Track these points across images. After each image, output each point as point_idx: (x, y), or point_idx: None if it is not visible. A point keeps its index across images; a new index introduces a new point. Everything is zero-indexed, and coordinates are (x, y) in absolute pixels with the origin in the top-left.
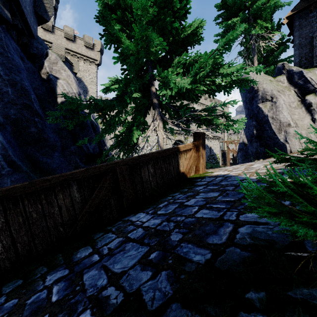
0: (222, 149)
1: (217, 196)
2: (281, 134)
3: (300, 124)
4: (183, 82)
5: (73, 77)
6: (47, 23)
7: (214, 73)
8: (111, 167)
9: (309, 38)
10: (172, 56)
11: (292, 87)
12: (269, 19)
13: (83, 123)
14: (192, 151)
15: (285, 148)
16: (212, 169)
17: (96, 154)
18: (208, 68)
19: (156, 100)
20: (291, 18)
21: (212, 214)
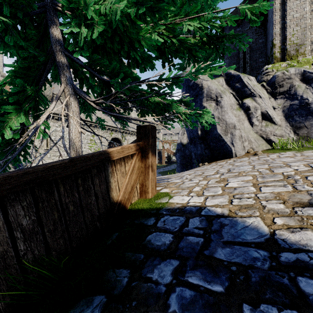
0: (158, 149)
1: None
2: (228, 136)
3: (241, 126)
4: None
5: None
6: None
7: None
8: None
9: (237, 50)
10: None
11: (230, 90)
12: None
13: None
14: (136, 159)
15: (231, 151)
16: (165, 185)
17: None
18: None
19: (65, 57)
20: (223, 28)
21: None
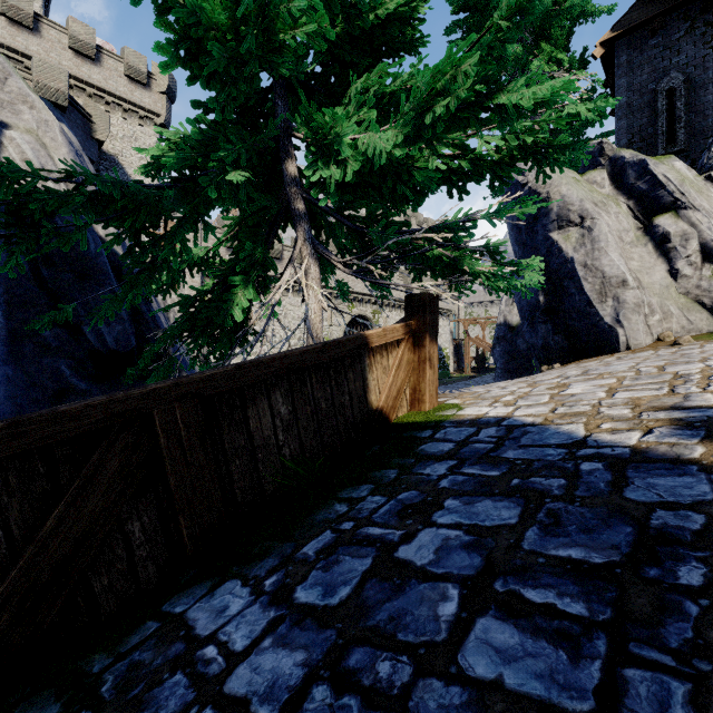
0: (455, 338)
1: (520, 528)
2: (606, 305)
3: (646, 281)
4: (382, 138)
5: (61, 129)
6: (18, 5)
7: (475, 113)
8: (128, 410)
9: (649, 94)
10: (346, 77)
11: (622, 198)
12: (562, 47)
13: (87, 261)
14: (404, 348)
15: (614, 338)
16: (455, 396)
17: (130, 352)
18: (462, 88)
19: (302, 200)
20: (612, 46)
21: (544, 668)
